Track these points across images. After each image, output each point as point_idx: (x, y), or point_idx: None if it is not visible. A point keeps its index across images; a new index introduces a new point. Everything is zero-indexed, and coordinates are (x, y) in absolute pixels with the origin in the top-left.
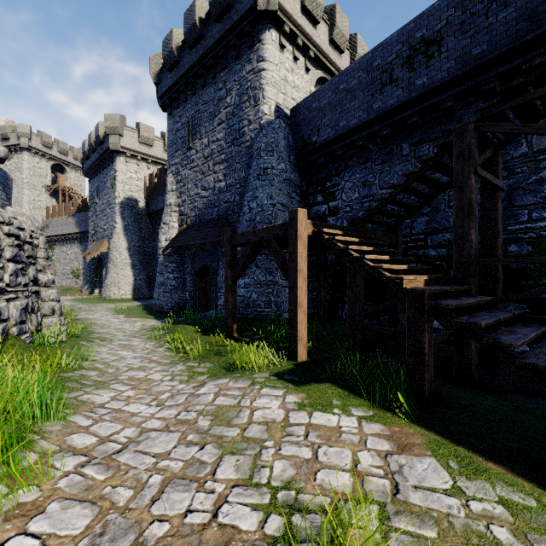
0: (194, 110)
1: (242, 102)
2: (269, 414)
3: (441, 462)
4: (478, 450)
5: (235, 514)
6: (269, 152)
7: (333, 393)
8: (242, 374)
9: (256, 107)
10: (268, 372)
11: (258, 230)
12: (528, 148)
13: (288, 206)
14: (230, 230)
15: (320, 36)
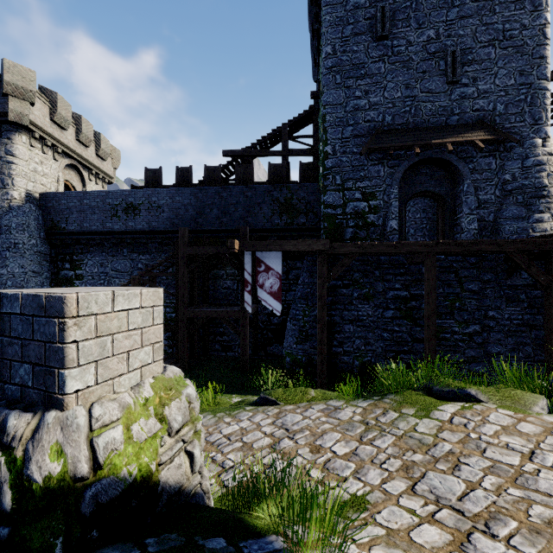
0: None
1: None
2: None
3: None
4: None
5: None
6: (20, 230)
7: None
8: None
9: (4, 190)
10: None
11: None
12: (172, 270)
13: (39, 271)
14: None
15: (68, 137)
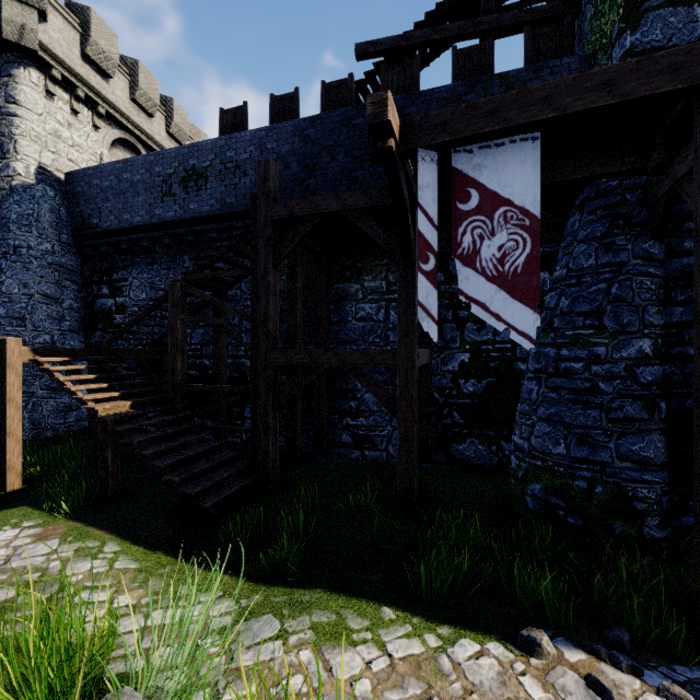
0: None
1: None
2: None
3: (62, 540)
4: (102, 525)
5: None
6: (24, 226)
7: (19, 514)
8: None
9: (4, 160)
10: None
11: None
12: None
13: (57, 296)
14: None
15: (116, 92)
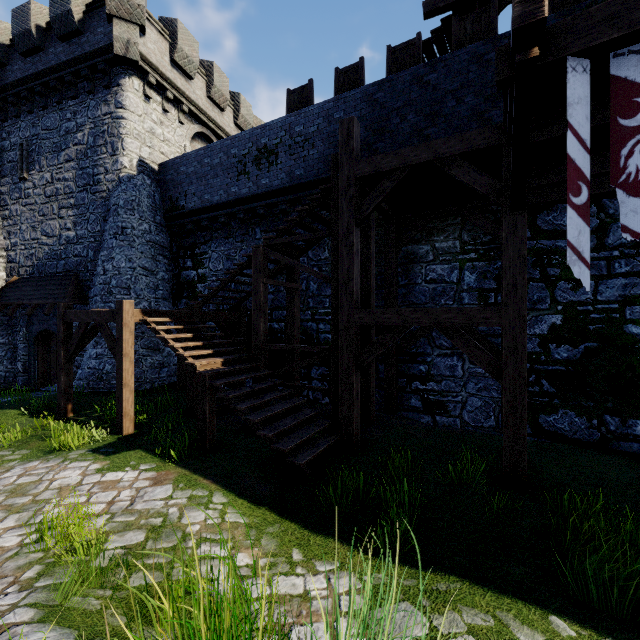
0: (31, 132)
1: (97, 145)
2: (67, 481)
3: (175, 485)
4: (206, 474)
5: (4, 541)
6: (129, 210)
7: (135, 457)
8: (58, 454)
9: (114, 157)
10: (87, 448)
11: (92, 312)
12: (329, 254)
13: (153, 269)
14: (64, 306)
15: (196, 91)
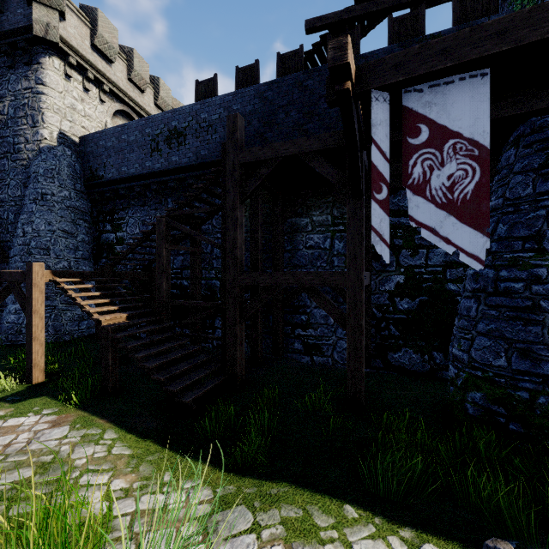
0: None
1: (18, 117)
2: None
3: (72, 426)
4: (103, 415)
5: None
6: (49, 178)
7: (40, 403)
8: None
9: (34, 128)
10: None
11: (3, 273)
12: None
13: (73, 232)
14: None
15: (116, 73)
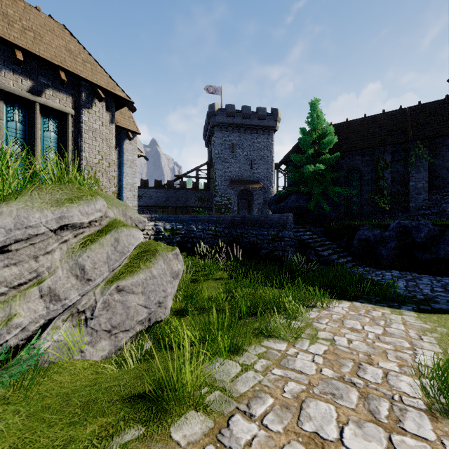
0: None
1: None
2: None
3: None
4: None
5: None
6: None
7: None
8: None
9: None
10: None
11: None
12: None
13: None
14: None
15: None
